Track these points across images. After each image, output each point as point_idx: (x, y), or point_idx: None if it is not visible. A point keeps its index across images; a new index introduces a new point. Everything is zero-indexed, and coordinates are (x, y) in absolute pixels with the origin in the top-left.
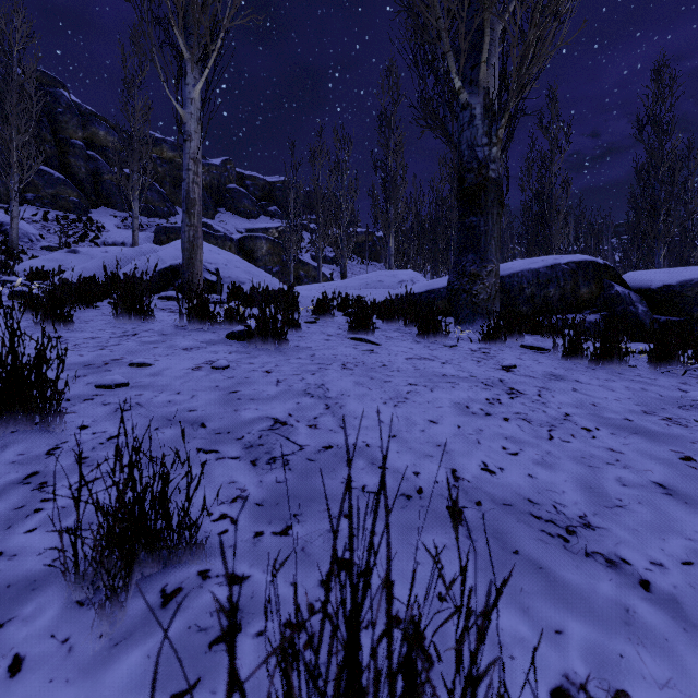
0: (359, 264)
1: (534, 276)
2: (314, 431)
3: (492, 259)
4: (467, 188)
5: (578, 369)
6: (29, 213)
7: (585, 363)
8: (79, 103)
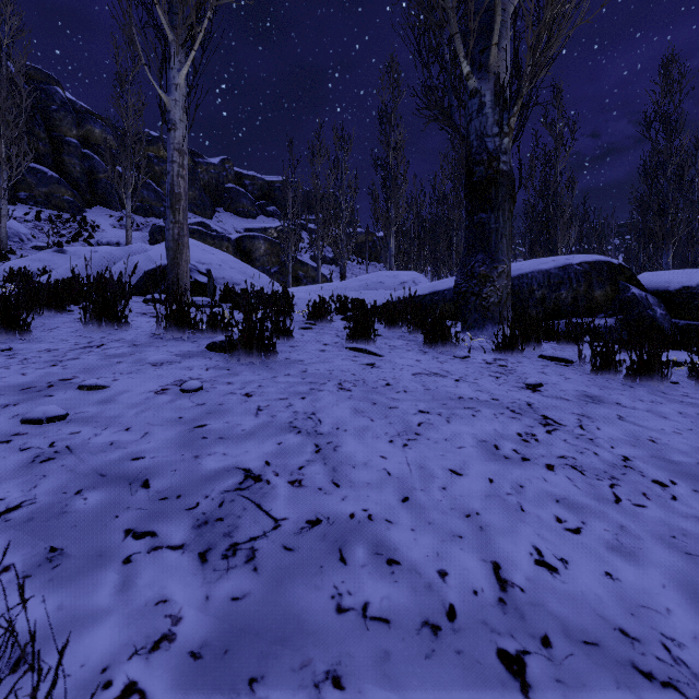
0: (359, 264)
1: (545, 277)
2: (297, 491)
3: (503, 259)
4: (476, 182)
5: (614, 386)
6: (22, 212)
7: (618, 379)
8: (74, 100)
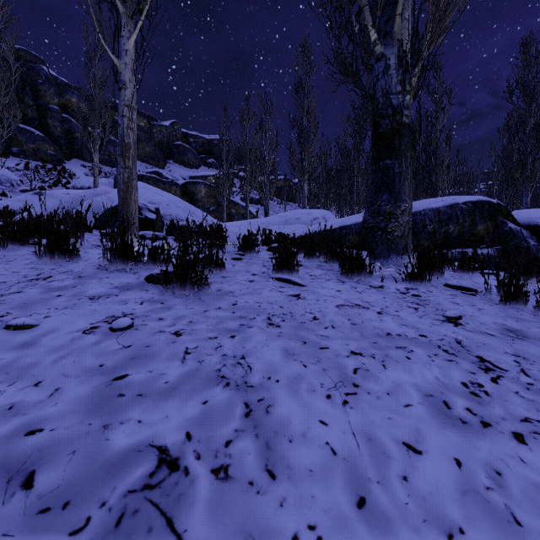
0: (278, 204)
1: (436, 214)
2: (222, 489)
3: (406, 198)
4: (382, 133)
5: (527, 318)
6: (14, 163)
7: (526, 309)
8: (56, 76)
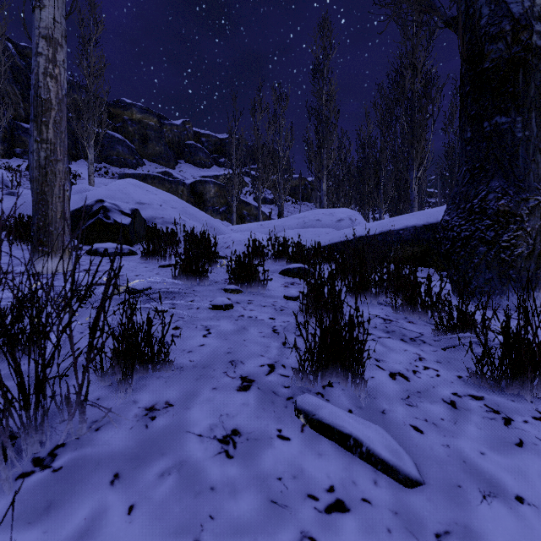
0: (293, 204)
1: None
2: None
3: (537, 185)
4: (488, 68)
5: None
6: (16, 164)
7: None
8: None
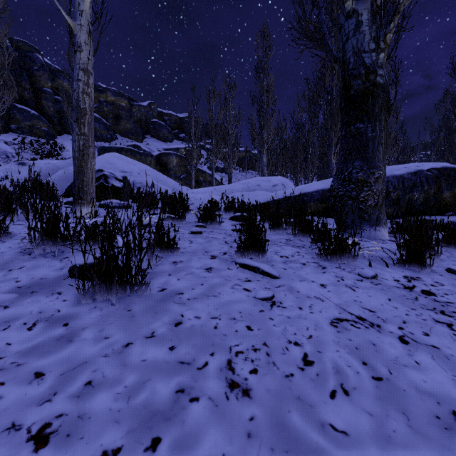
0: (240, 172)
1: (400, 181)
2: None
3: (380, 165)
4: (353, 94)
5: None
6: (12, 138)
7: None
8: (50, 63)
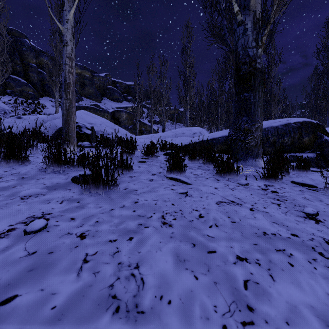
0: (171, 124)
1: (275, 130)
2: None
3: (258, 119)
4: (242, 75)
5: None
6: (8, 99)
7: None
8: (34, 45)
